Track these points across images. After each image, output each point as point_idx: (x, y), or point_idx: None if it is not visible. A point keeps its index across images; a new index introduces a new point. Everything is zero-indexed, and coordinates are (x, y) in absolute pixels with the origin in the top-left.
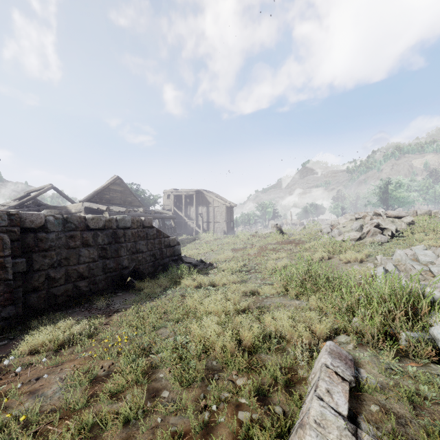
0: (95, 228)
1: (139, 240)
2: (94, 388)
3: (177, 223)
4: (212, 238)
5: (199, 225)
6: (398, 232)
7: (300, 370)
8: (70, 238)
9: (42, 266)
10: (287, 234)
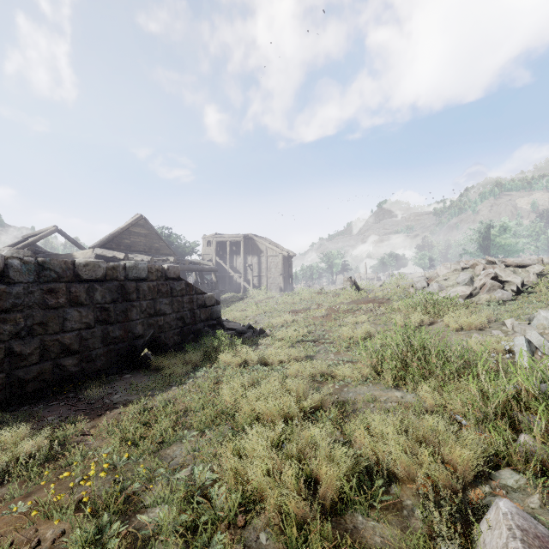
0: (91, 279)
1: (160, 297)
2: None
3: (220, 277)
4: (265, 297)
5: (248, 279)
6: (525, 287)
7: None
8: (48, 294)
9: (0, 335)
10: (364, 290)
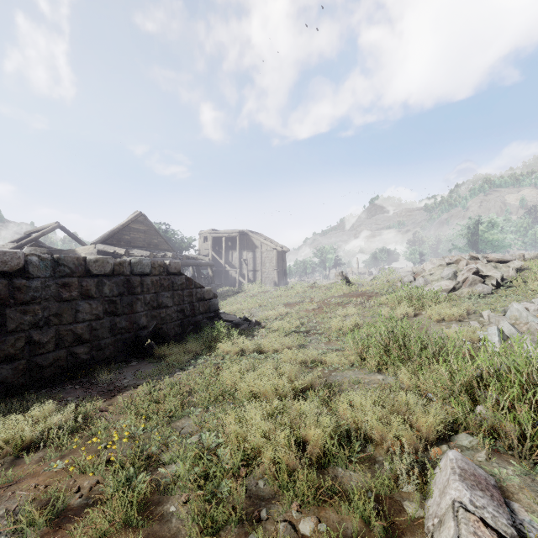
0: (100, 274)
1: (162, 291)
2: (56, 533)
3: (216, 271)
4: (260, 291)
5: (243, 274)
6: (504, 281)
7: (407, 504)
8: (63, 287)
9: (21, 325)
10: (355, 284)
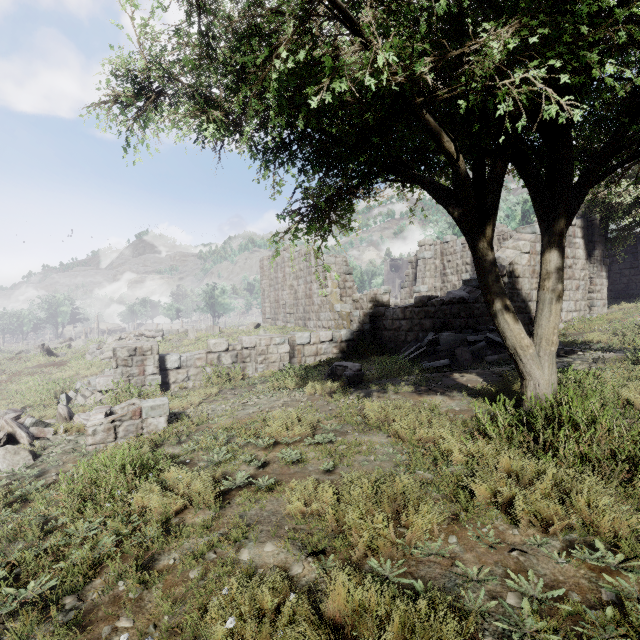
0: None
1: None
2: None
3: None
4: None
5: None
6: None
7: None
8: None
9: None
10: (58, 354)
